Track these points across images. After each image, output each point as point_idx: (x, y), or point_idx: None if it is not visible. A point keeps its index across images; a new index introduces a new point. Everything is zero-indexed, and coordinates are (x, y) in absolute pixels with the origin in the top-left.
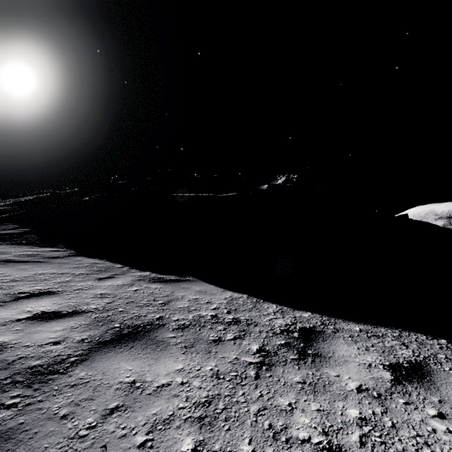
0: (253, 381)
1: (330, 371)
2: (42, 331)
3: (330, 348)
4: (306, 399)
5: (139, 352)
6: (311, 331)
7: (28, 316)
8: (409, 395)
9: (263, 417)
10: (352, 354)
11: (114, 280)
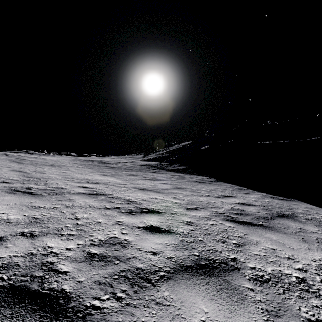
0: None
1: None
2: (248, 208)
3: None
4: None
5: (294, 222)
6: None
7: (236, 203)
8: None
9: None
10: None
11: (251, 195)
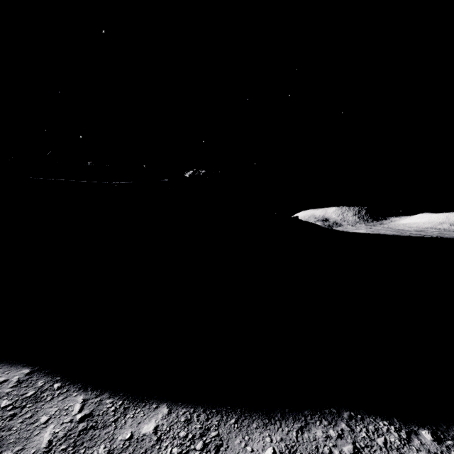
0: None
1: None
2: None
3: None
4: None
5: None
6: None
7: None
8: None
9: None
10: None
11: None
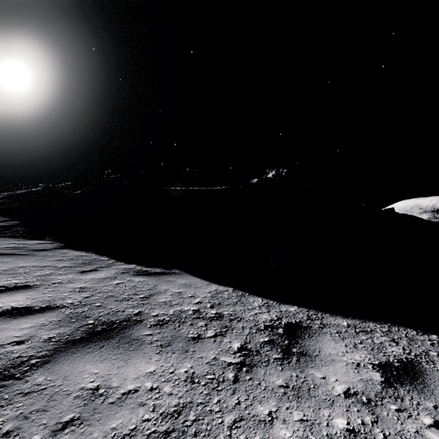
0: (231, 386)
1: (316, 373)
2: (7, 329)
3: (316, 346)
4: (289, 406)
5: (109, 352)
6: (297, 327)
7: None
8: (402, 400)
9: (238, 431)
10: (340, 352)
11: (97, 273)
